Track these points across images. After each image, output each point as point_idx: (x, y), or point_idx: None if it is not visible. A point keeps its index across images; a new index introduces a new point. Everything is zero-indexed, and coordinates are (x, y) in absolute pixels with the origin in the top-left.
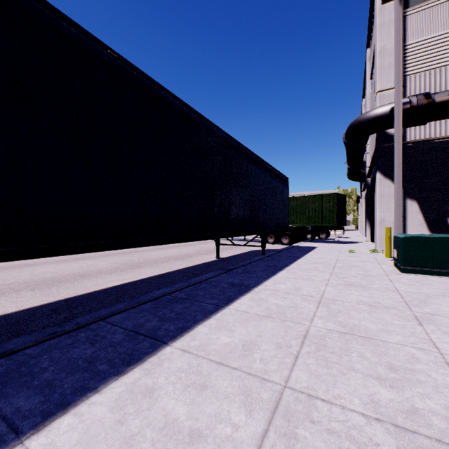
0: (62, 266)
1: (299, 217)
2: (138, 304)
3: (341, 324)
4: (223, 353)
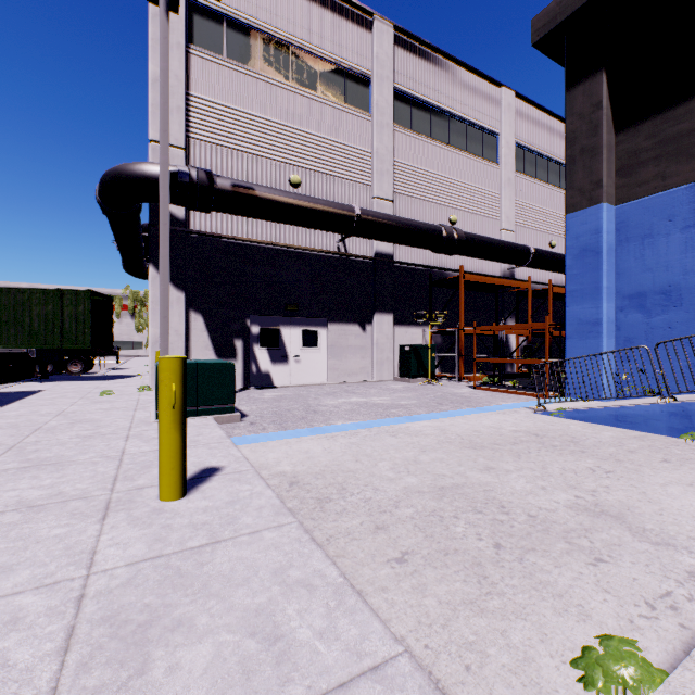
0: None
1: (7, 330)
2: None
3: None
4: None
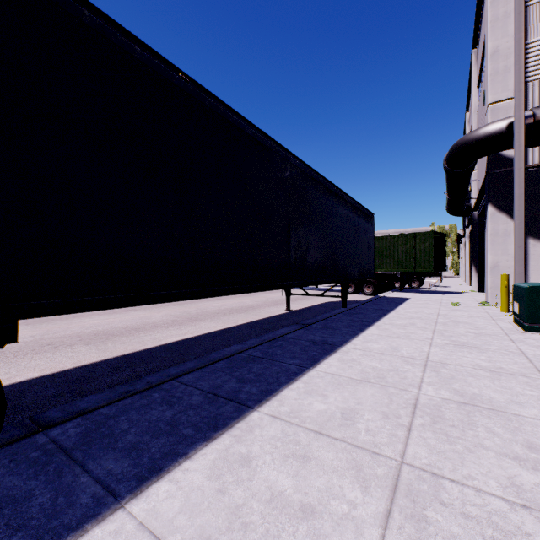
0: (112, 318)
1: (385, 261)
2: (210, 362)
3: (457, 392)
4: (320, 422)
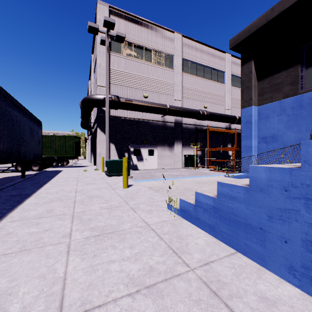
0: None
1: (48, 150)
2: None
3: (88, 195)
4: (39, 215)
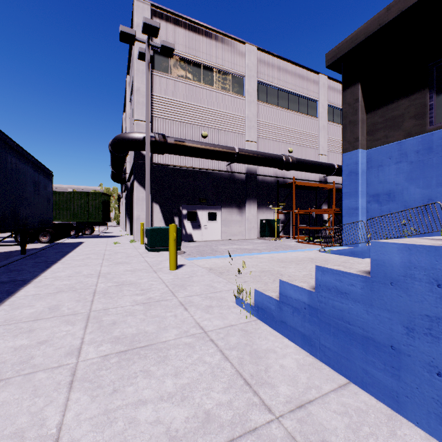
0: None
1: (62, 213)
2: None
3: (116, 282)
4: (35, 316)
